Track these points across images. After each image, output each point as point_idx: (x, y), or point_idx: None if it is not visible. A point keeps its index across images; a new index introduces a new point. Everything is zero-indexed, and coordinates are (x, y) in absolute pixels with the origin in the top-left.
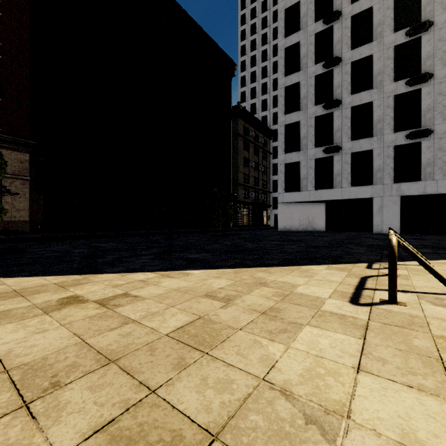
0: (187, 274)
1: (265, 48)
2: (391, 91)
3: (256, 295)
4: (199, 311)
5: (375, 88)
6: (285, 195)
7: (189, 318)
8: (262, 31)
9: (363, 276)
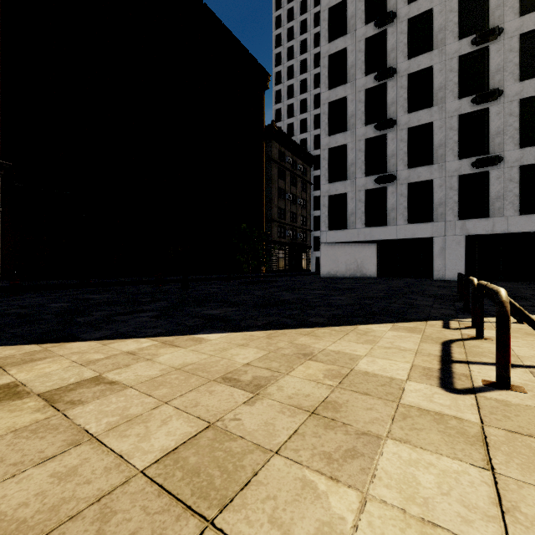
0: (199, 341)
1: (305, 57)
2: (454, 110)
3: (299, 376)
4: (209, 412)
5: (436, 106)
6: (329, 234)
7: (191, 427)
8: (301, 36)
9: (443, 340)
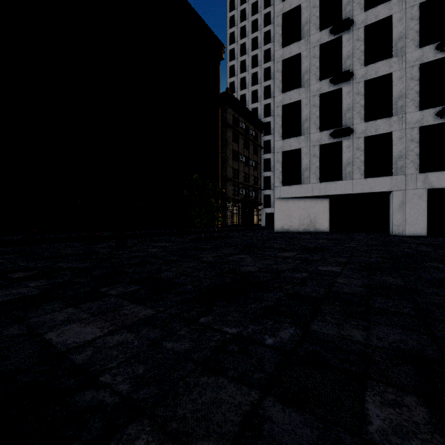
0: None
1: (256, 35)
2: (416, 59)
3: None
4: None
5: (396, 57)
6: (283, 189)
7: None
8: (252, 17)
9: None
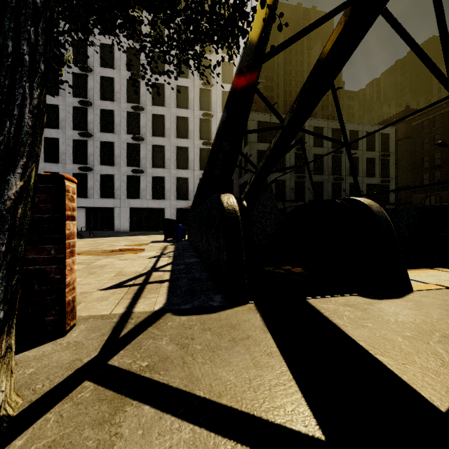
0: None
1: None
2: (125, 139)
3: None
4: None
5: (116, 134)
6: None
7: None
8: None
9: None
